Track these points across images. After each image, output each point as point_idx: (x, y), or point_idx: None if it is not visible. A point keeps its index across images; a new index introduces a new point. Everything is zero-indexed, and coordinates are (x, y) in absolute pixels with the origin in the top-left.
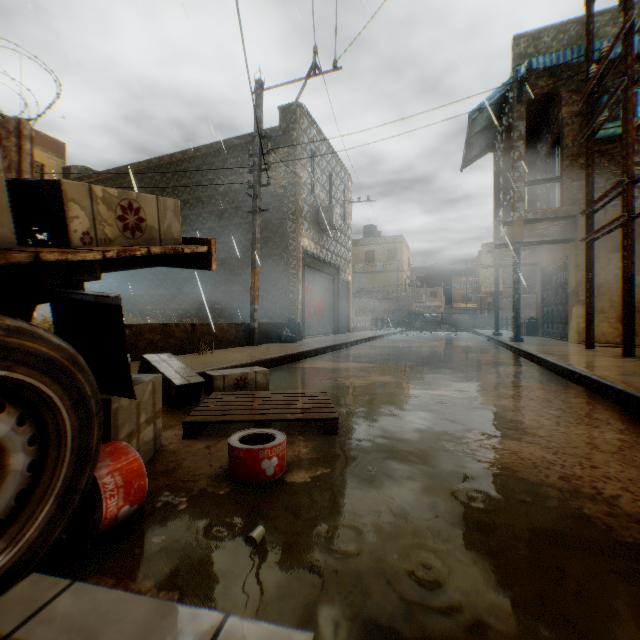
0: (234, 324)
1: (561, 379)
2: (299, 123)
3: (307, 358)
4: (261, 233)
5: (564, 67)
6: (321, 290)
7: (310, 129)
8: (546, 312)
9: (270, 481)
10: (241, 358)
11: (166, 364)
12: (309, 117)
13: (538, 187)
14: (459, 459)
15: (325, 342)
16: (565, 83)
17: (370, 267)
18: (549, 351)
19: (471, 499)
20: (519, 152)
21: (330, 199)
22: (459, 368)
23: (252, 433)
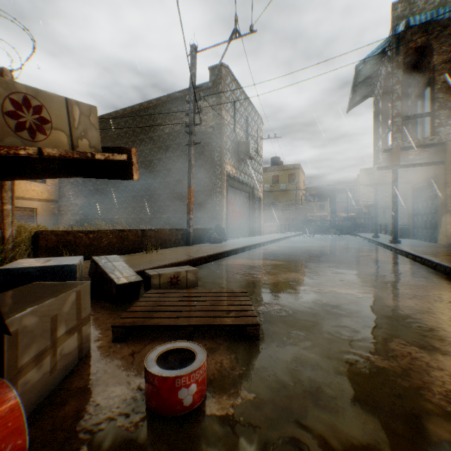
0: (175, 229)
1: (449, 278)
2: (224, 79)
3: (230, 256)
4: (196, 162)
5: (435, 24)
6: (240, 204)
7: (232, 84)
8: (416, 220)
9: (188, 411)
10: (178, 257)
11: (111, 265)
12: (231, 75)
13: (409, 123)
14: (394, 382)
15: (243, 243)
16: (436, 37)
17: (275, 187)
18: (427, 252)
19: None
20: (397, 94)
21: (247, 136)
22: (354, 266)
23: (172, 348)
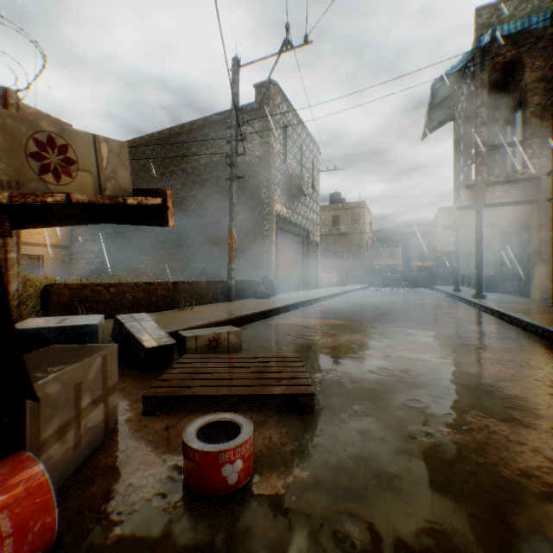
0: (213, 282)
1: (541, 340)
2: (272, 99)
3: (280, 314)
4: (238, 199)
5: (527, 35)
6: (292, 250)
7: (282, 104)
8: (505, 270)
9: (233, 491)
10: (217, 315)
11: (138, 325)
12: (282, 94)
13: (497, 153)
14: (468, 458)
15: (296, 298)
16: (528, 50)
17: (336, 230)
18: (517, 309)
19: (510, 541)
20: (481, 118)
21: (300, 168)
22: (429, 326)
23: (214, 420)
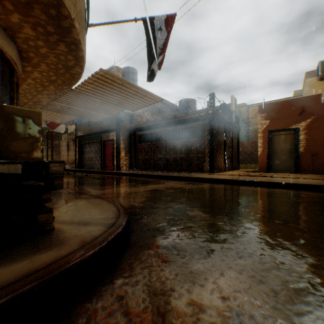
0: None
1: None
2: None
3: None
4: None
5: None
6: None
7: None
8: None
9: None
10: None
11: None
12: None
13: None
14: None
15: None
16: None
17: None
18: None
19: None
20: None
21: None
22: None
23: None
